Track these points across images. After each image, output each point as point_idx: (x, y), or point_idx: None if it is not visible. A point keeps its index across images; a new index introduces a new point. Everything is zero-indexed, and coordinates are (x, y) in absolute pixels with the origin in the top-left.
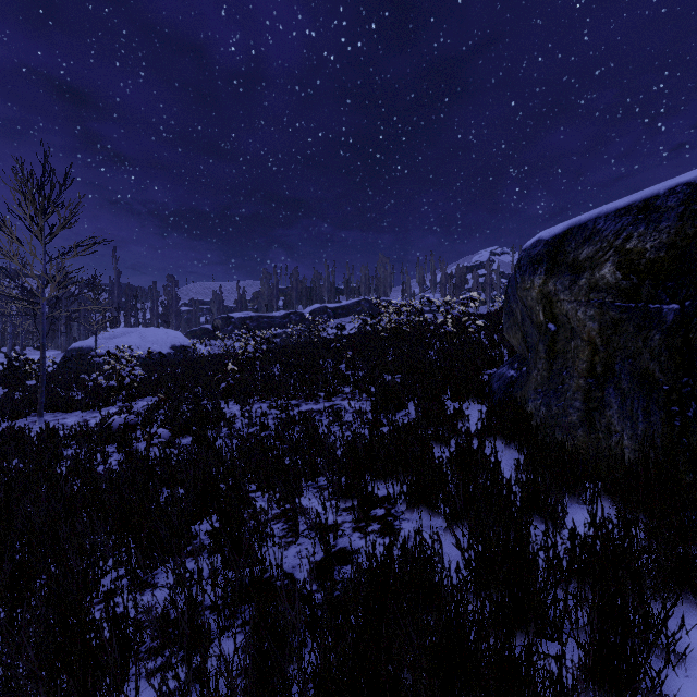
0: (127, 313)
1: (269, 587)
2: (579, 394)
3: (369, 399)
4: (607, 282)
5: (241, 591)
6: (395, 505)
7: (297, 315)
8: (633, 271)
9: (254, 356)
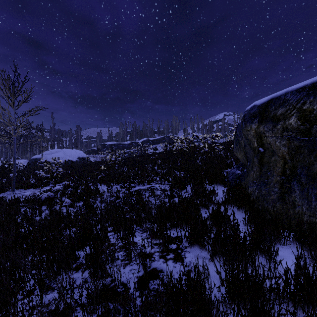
0: (58, 142)
1: (113, 292)
2: (277, 185)
3: (168, 183)
4: (292, 126)
5: (97, 296)
6: (182, 243)
7: (136, 143)
8: (306, 121)
9: (115, 162)
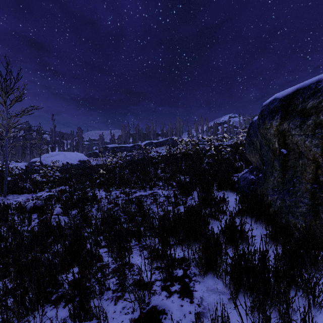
0: (59, 145)
1: None
2: (307, 194)
3: (172, 189)
4: None
5: None
6: (189, 267)
7: (138, 146)
8: None
9: (116, 166)
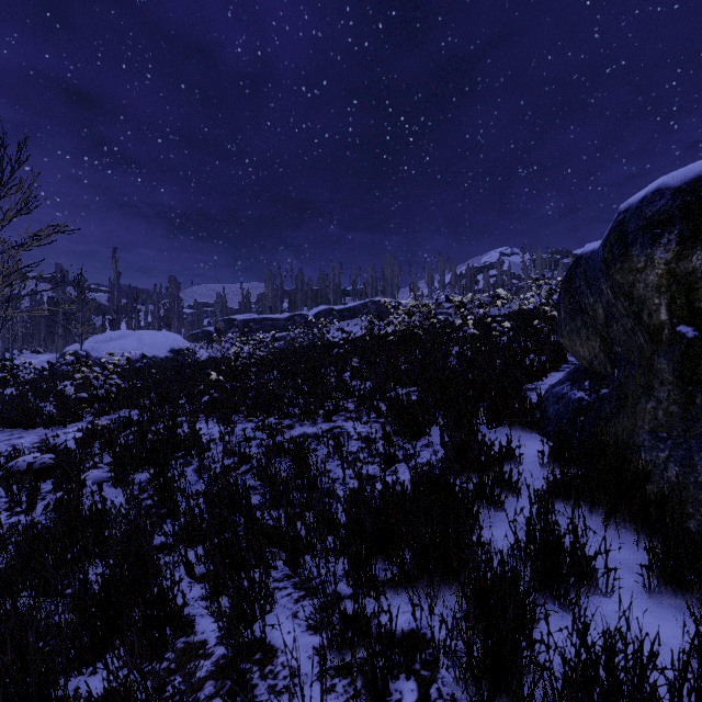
0: (129, 315)
1: None
2: None
3: (379, 420)
4: None
5: None
6: (436, 671)
7: (302, 317)
8: None
9: (249, 362)
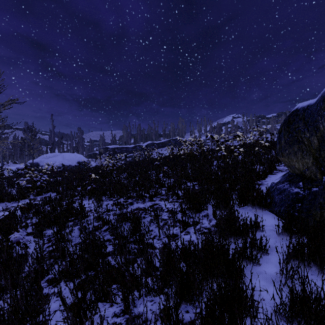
0: (59, 145)
1: None
2: None
3: (178, 200)
4: None
5: None
6: None
7: (140, 146)
8: None
9: (113, 168)
